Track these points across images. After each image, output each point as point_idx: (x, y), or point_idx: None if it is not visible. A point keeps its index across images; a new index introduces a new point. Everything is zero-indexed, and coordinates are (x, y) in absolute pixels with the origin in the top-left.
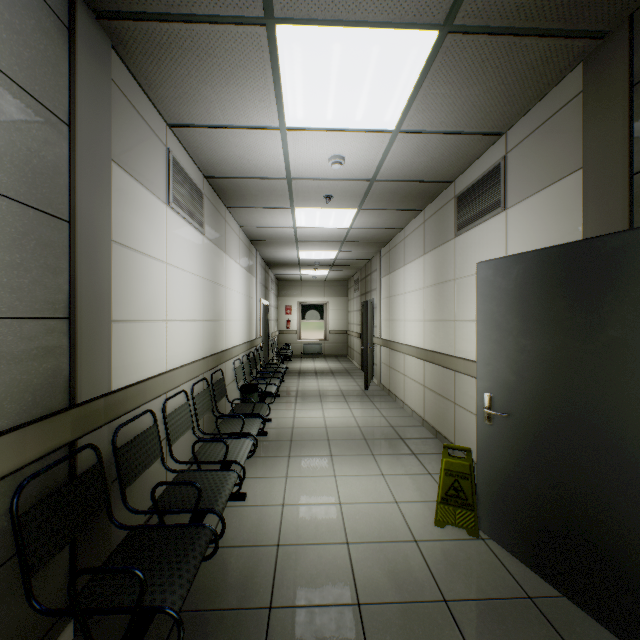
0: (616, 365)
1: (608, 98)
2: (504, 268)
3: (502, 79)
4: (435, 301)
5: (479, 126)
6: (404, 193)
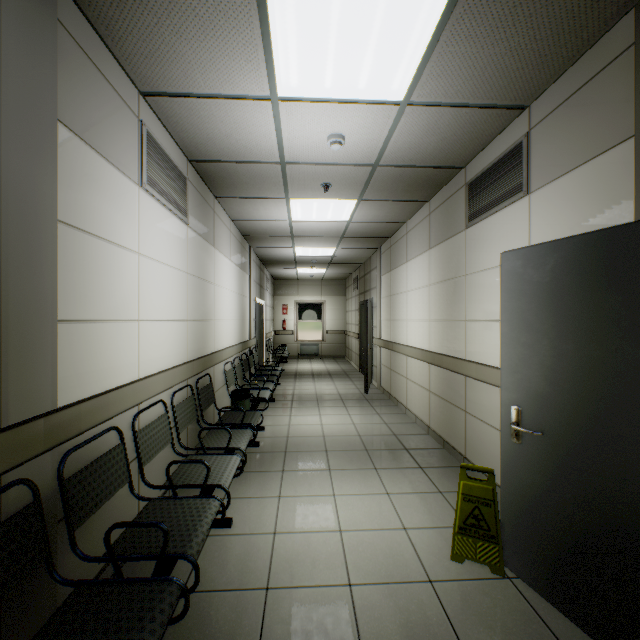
0: None
1: None
2: (537, 258)
3: (534, 32)
4: (442, 299)
5: (500, 97)
6: (409, 181)
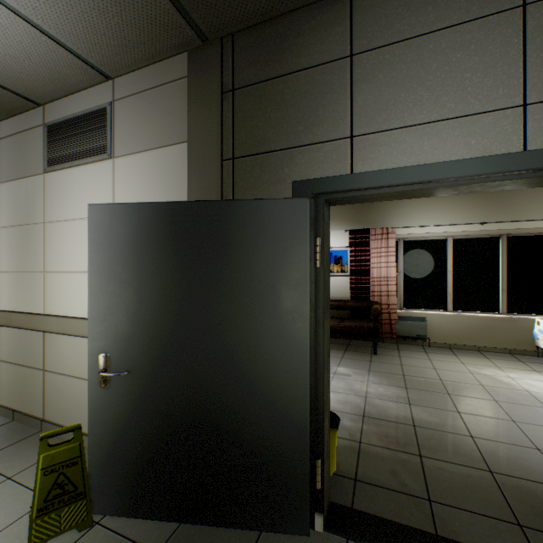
0: (223, 307)
1: (208, 93)
2: (124, 215)
3: (122, 10)
4: (12, 247)
5: (87, 51)
6: None
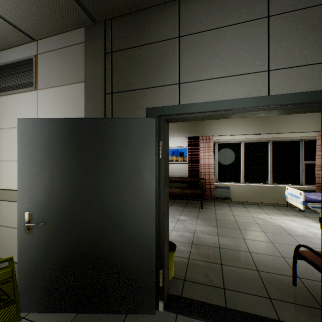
0: (104, 182)
1: (96, 53)
2: (42, 125)
3: None
4: None
5: (18, 22)
6: None
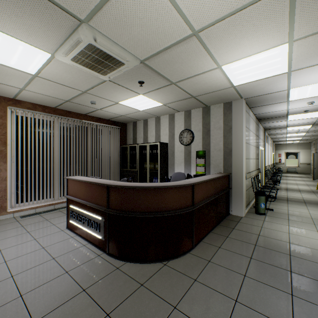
0: None
1: None
2: None
3: None
4: None
5: None
6: None
